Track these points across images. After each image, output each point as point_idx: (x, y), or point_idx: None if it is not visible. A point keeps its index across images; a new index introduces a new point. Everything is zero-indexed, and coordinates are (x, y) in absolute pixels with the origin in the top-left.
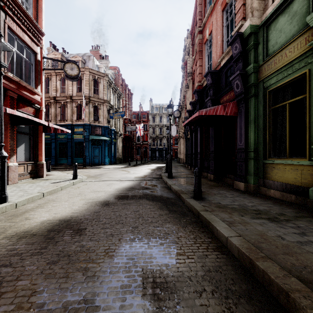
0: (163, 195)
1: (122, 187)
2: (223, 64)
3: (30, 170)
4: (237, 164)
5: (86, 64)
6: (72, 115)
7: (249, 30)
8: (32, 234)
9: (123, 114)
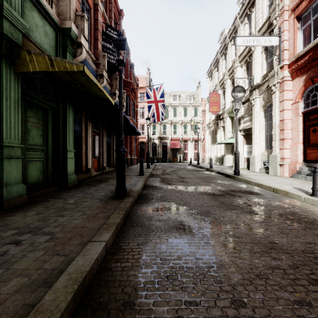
0: None
1: None
2: None
3: None
4: None
5: None
6: None
7: None
8: None
9: None
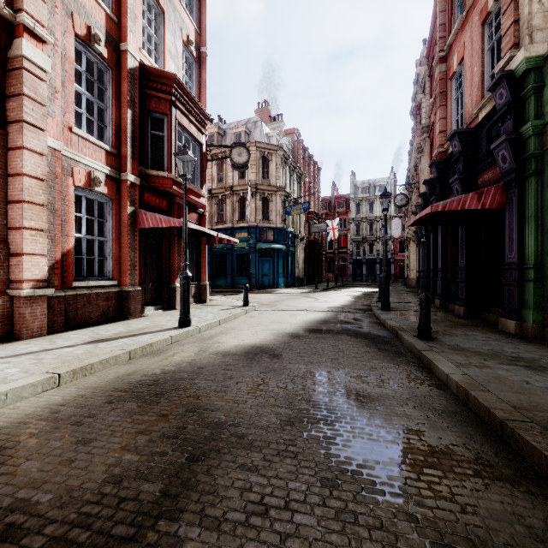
0: (371, 332)
1: (312, 319)
2: (482, 118)
3: (194, 293)
4: (504, 289)
5: (251, 135)
6: (233, 213)
7: (524, 65)
8: (233, 354)
9: (306, 206)
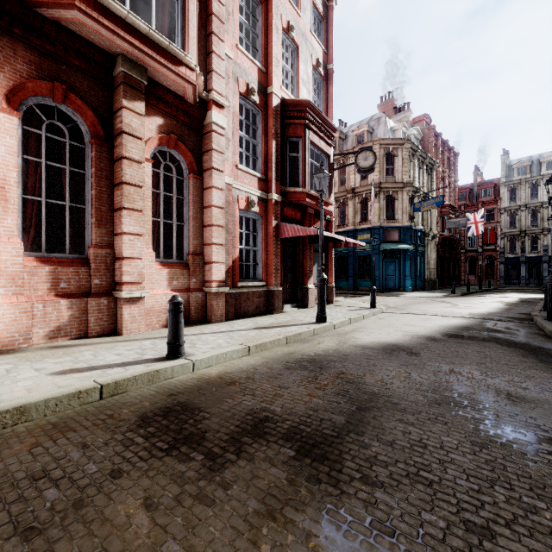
0: (530, 343)
1: (449, 324)
2: None
3: None
4: None
5: (373, 133)
6: (354, 215)
7: None
8: (371, 348)
9: (440, 200)
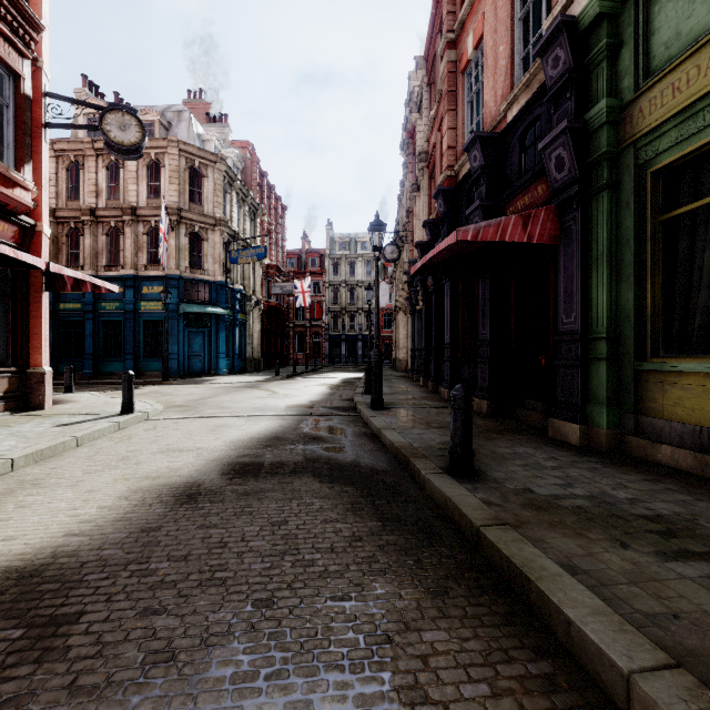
0: (360, 460)
1: (251, 435)
2: (514, 116)
3: (5, 390)
4: (557, 372)
5: (172, 131)
6: (137, 253)
7: (596, 6)
8: None
9: (262, 252)
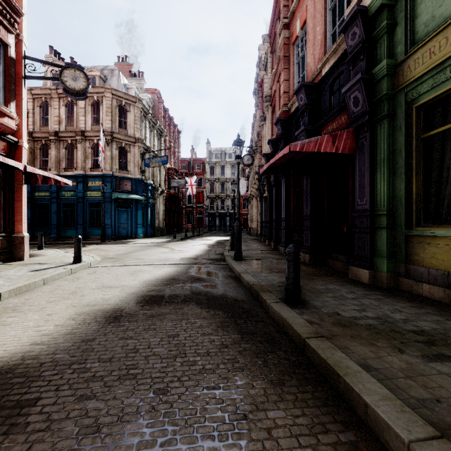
0: (227, 293)
1: (157, 277)
2: (326, 72)
3: None
4: (354, 236)
5: (107, 82)
6: (85, 160)
7: None
8: None
9: (165, 159)
